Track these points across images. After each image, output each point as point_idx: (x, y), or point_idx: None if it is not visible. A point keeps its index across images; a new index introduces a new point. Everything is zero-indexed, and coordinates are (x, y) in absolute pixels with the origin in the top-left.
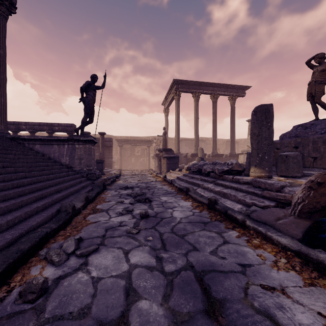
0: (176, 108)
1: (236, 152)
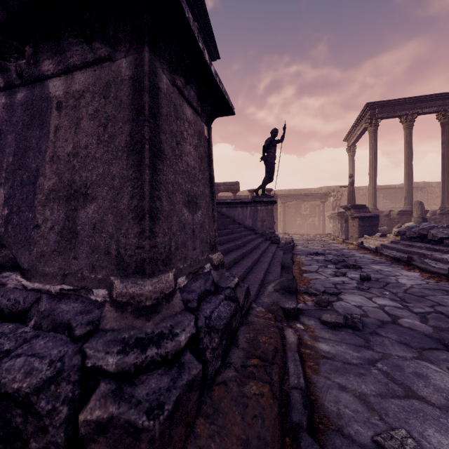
0: (371, 144)
1: None
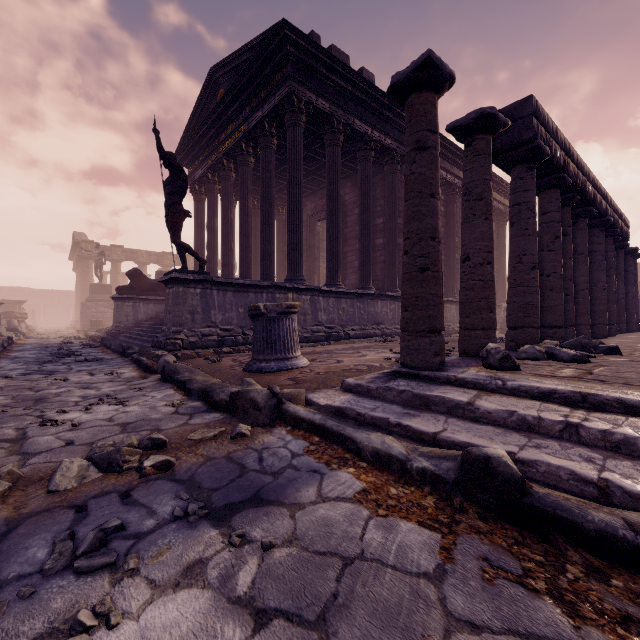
0: None
1: None
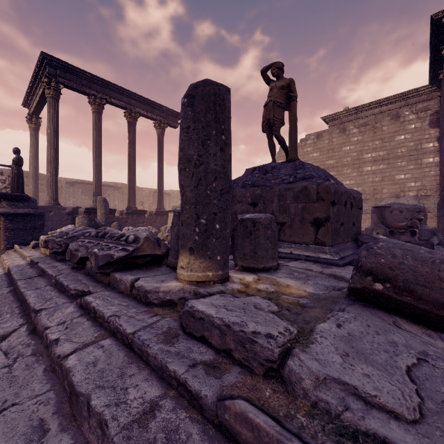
0: (50, 114)
1: (167, 208)
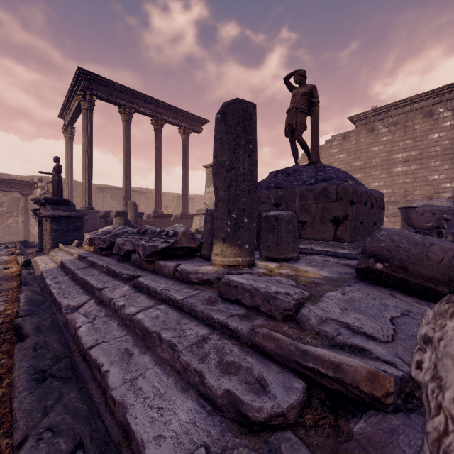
0: (85, 124)
1: (190, 212)
